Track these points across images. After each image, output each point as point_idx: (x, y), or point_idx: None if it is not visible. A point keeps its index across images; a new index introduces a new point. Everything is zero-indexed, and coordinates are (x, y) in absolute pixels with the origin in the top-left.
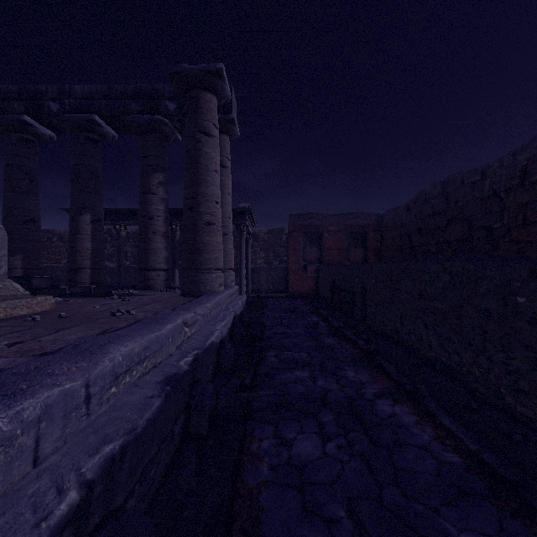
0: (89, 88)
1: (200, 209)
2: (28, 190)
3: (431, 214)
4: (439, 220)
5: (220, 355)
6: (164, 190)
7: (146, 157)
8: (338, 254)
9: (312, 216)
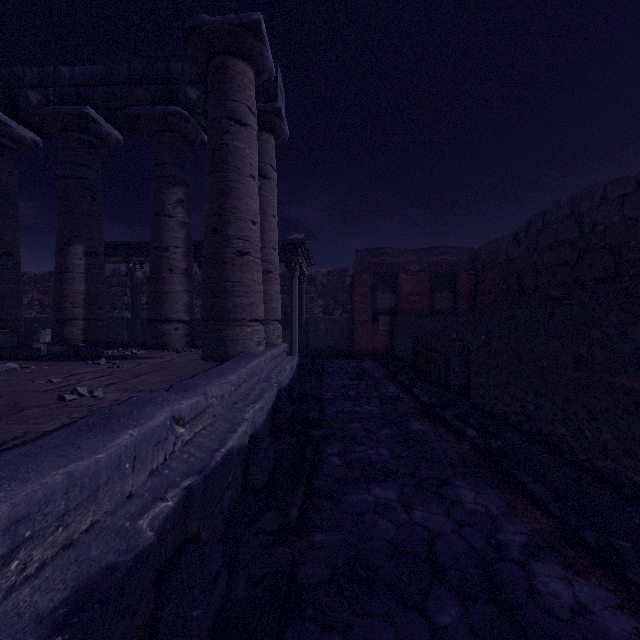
0: (81, 70)
1: (229, 231)
2: (0, 213)
3: (553, 244)
4: (566, 252)
5: (249, 462)
6: (185, 212)
7: (159, 165)
8: (419, 301)
9: (385, 251)
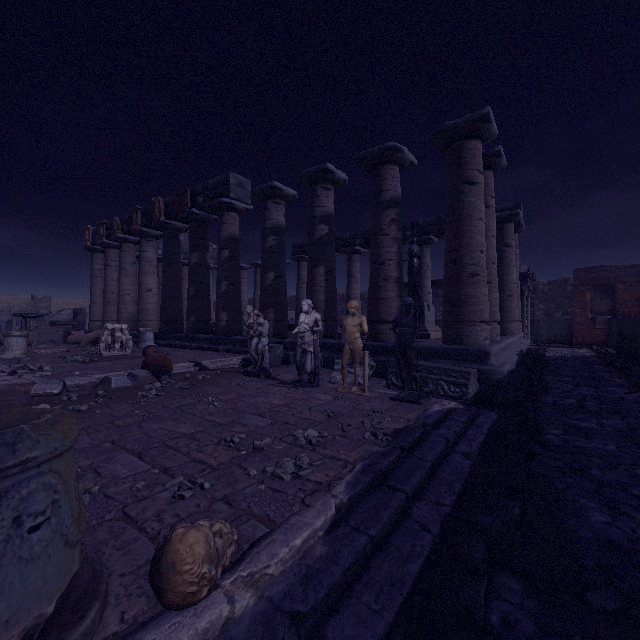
0: (427, 220)
1: (504, 288)
2: None
3: None
4: None
5: (523, 359)
6: None
7: None
8: (637, 306)
9: (602, 268)
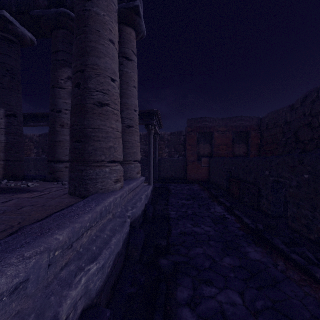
0: None
1: (89, 84)
2: None
3: None
4: None
5: None
6: None
7: (55, 52)
8: (226, 149)
9: (205, 119)
